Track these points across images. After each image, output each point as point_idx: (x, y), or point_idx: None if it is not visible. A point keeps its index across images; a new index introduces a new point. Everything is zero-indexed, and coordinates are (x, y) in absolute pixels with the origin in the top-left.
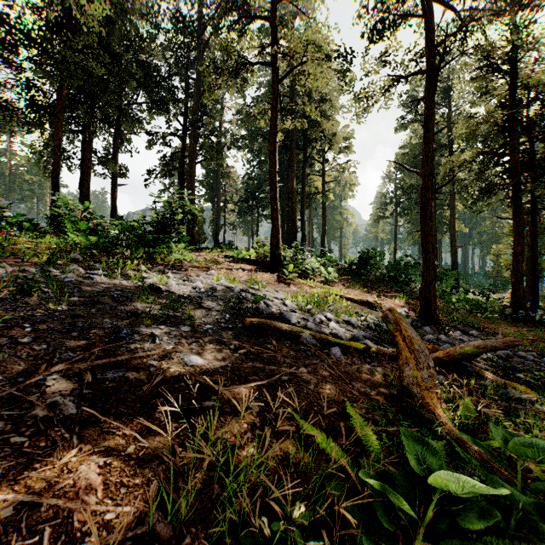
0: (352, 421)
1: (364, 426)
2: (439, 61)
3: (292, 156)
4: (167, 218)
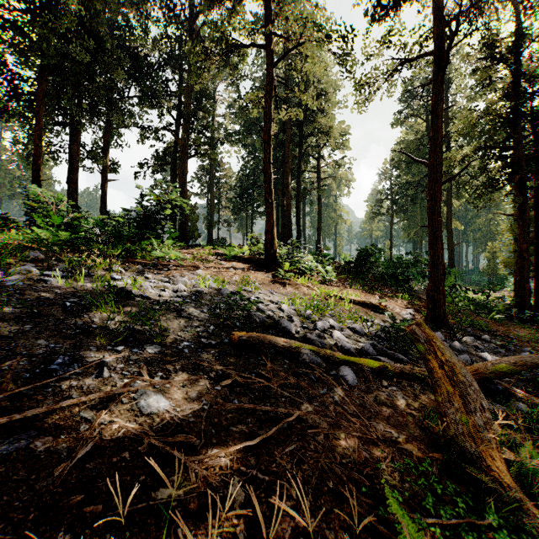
0: (400, 535)
1: None
2: (451, 39)
3: (287, 151)
4: (152, 212)
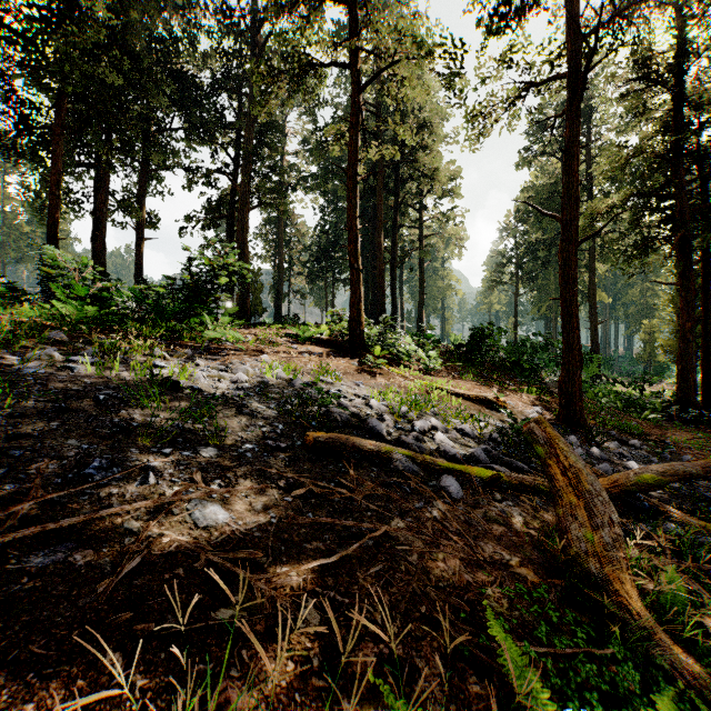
0: (500, 659)
1: (521, 667)
2: (589, 58)
3: (379, 200)
4: (203, 281)
